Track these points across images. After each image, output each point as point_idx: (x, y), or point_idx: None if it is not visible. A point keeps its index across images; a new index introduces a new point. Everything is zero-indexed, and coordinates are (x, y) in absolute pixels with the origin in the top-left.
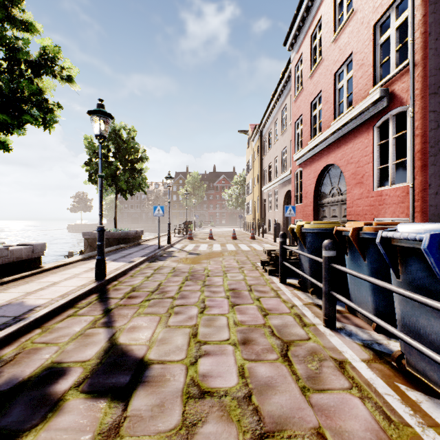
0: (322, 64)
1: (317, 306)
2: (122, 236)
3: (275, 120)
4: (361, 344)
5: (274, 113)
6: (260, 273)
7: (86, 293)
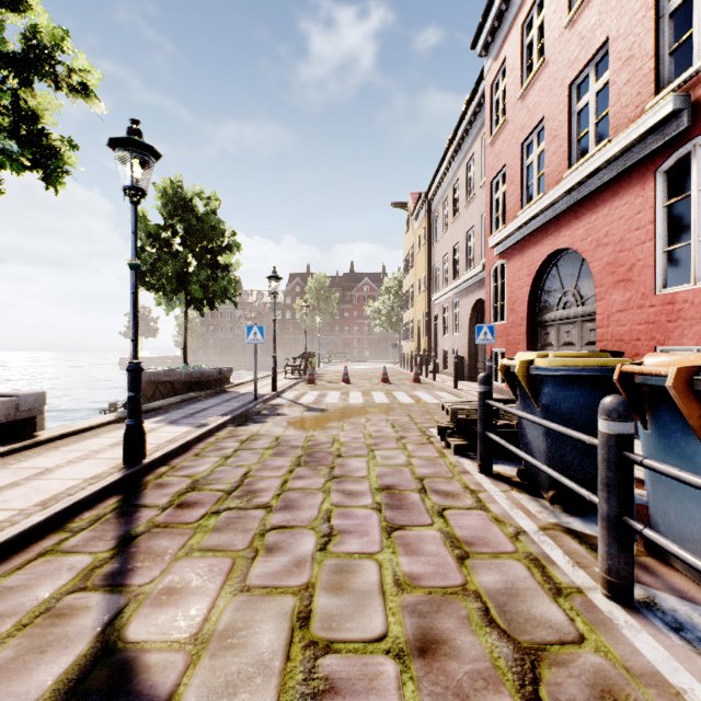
0: (545, 70)
1: (572, 535)
2: (194, 378)
3: (454, 182)
4: None
5: (453, 171)
6: (439, 451)
7: (96, 496)
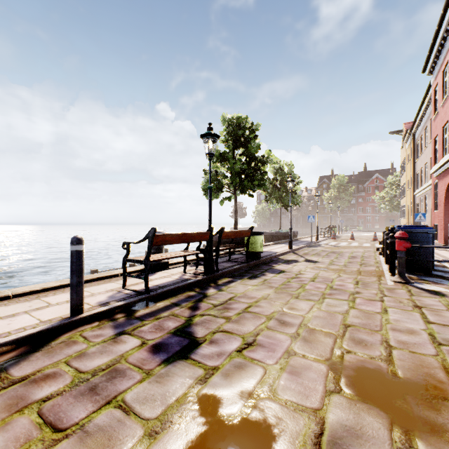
0: (448, 100)
1: None
2: (286, 235)
3: (425, 127)
4: None
5: (424, 120)
6: (374, 254)
7: (288, 252)
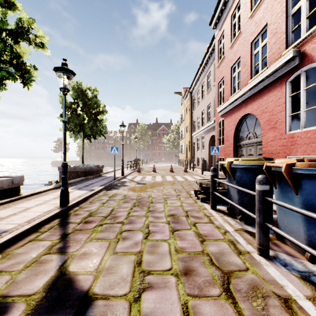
0: (241, 36)
1: (247, 233)
2: (87, 170)
3: (202, 83)
4: (299, 276)
5: (201, 78)
6: (194, 200)
7: (50, 218)
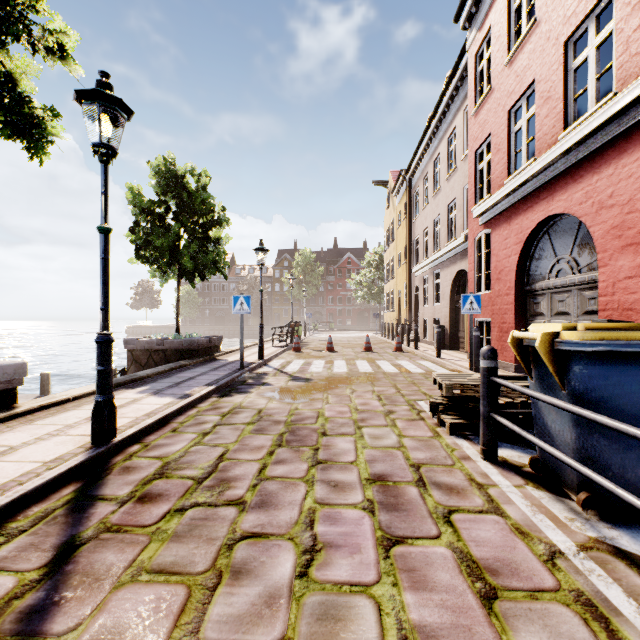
0: (536, 31)
1: (626, 561)
2: (185, 347)
3: (435, 157)
4: None
5: (433, 146)
6: (432, 430)
7: (50, 484)
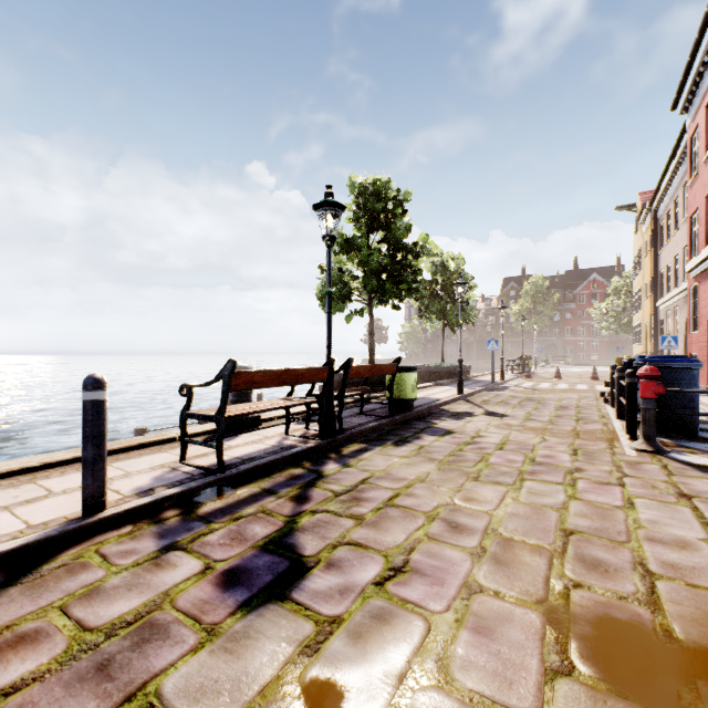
0: None
1: None
2: (451, 371)
3: (674, 198)
4: None
5: (673, 187)
6: (597, 403)
7: (457, 398)
